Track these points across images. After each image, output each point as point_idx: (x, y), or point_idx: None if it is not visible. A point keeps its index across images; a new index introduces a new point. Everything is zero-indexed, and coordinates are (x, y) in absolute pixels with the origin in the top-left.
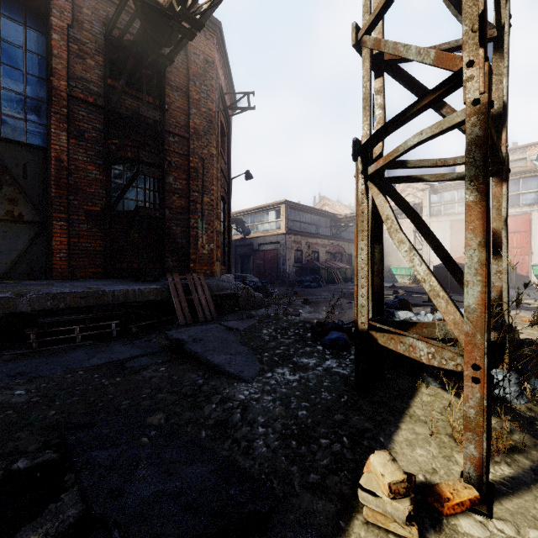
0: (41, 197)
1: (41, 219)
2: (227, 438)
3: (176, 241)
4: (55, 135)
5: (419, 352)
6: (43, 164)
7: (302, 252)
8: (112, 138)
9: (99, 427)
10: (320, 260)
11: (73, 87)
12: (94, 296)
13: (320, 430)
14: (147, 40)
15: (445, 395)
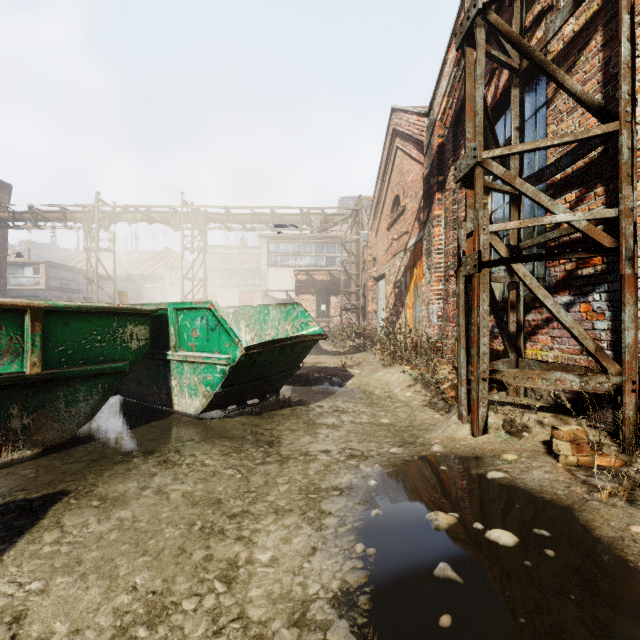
0: None
1: None
2: None
3: None
4: None
5: None
6: None
7: None
8: None
9: None
10: None
11: None
12: None
13: None
14: None
15: None
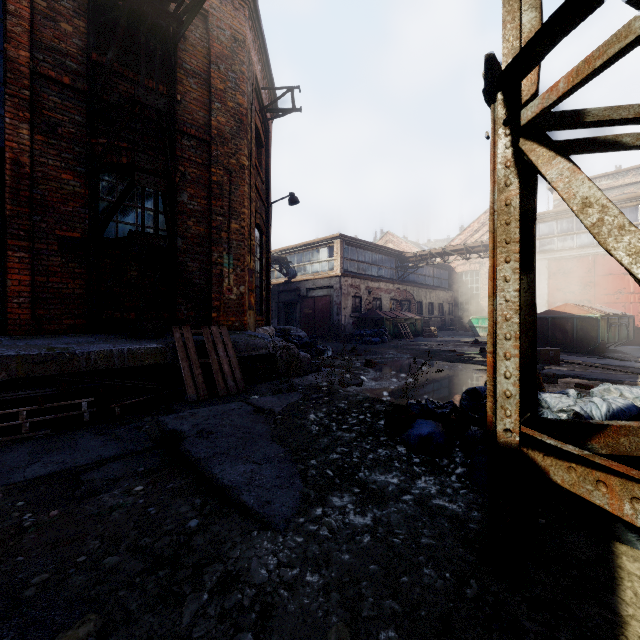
0: None
1: None
2: None
3: (192, 282)
4: (12, 128)
5: None
6: None
7: (361, 299)
8: (99, 136)
9: None
10: (383, 309)
11: (40, 60)
12: (57, 360)
13: None
14: None
15: None
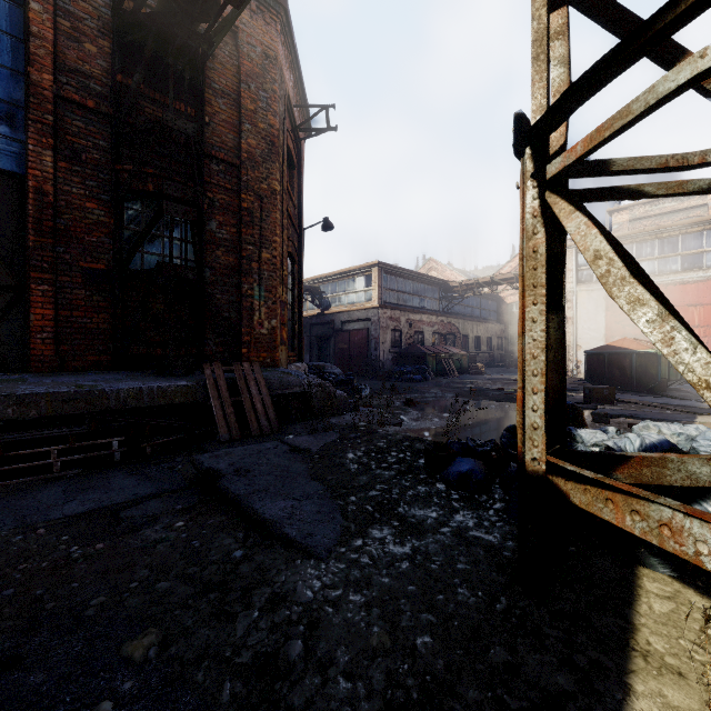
0: (16, 249)
1: (16, 282)
2: (273, 706)
3: (221, 316)
4: (35, 155)
5: (692, 544)
6: (18, 199)
7: (401, 333)
8: (124, 162)
9: (27, 667)
10: (426, 343)
11: (63, 83)
12: (86, 398)
13: (466, 693)
14: (172, 10)
15: (694, 598)
